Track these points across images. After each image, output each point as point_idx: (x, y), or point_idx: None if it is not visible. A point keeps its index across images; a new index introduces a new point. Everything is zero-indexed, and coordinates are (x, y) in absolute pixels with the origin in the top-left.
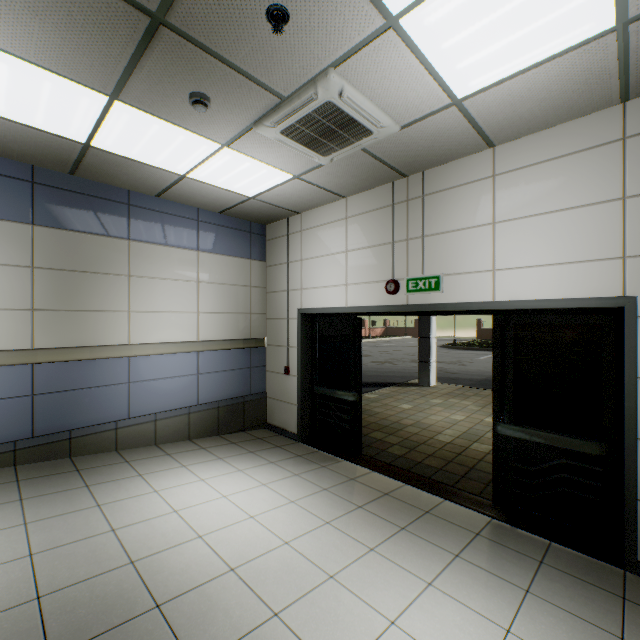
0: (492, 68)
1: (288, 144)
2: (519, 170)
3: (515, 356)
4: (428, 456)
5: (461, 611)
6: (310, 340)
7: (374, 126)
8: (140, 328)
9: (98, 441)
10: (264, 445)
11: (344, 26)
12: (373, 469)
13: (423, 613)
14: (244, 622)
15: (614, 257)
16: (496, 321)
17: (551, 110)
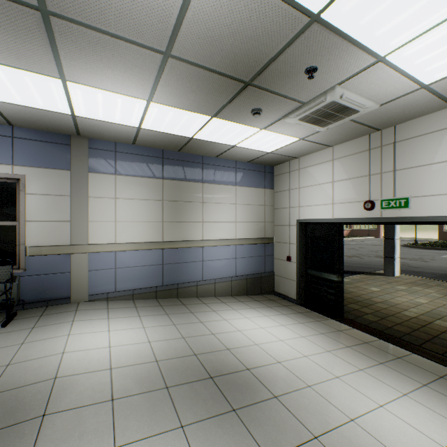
0: None
1: (301, 124)
2: None
3: None
4: (396, 324)
5: (429, 412)
6: (304, 239)
7: (361, 108)
8: (207, 231)
9: (189, 291)
10: (276, 304)
11: (349, 67)
12: (353, 327)
13: (401, 406)
14: (293, 385)
15: None
16: None
17: None
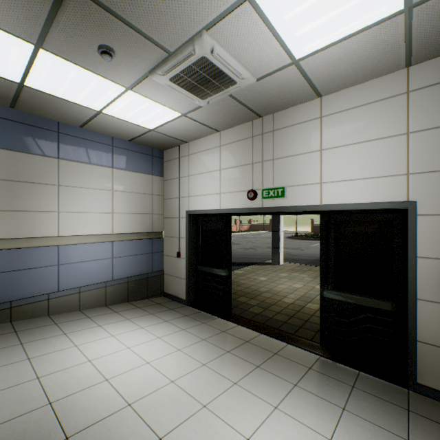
0: (319, 37)
1: (176, 89)
2: (338, 113)
3: (335, 243)
4: (277, 313)
5: (298, 427)
6: (195, 233)
7: (237, 77)
8: (67, 224)
9: (34, 309)
10: (161, 308)
11: None
12: (239, 323)
13: (270, 430)
14: None
15: (401, 174)
16: (323, 218)
17: (360, 71)
